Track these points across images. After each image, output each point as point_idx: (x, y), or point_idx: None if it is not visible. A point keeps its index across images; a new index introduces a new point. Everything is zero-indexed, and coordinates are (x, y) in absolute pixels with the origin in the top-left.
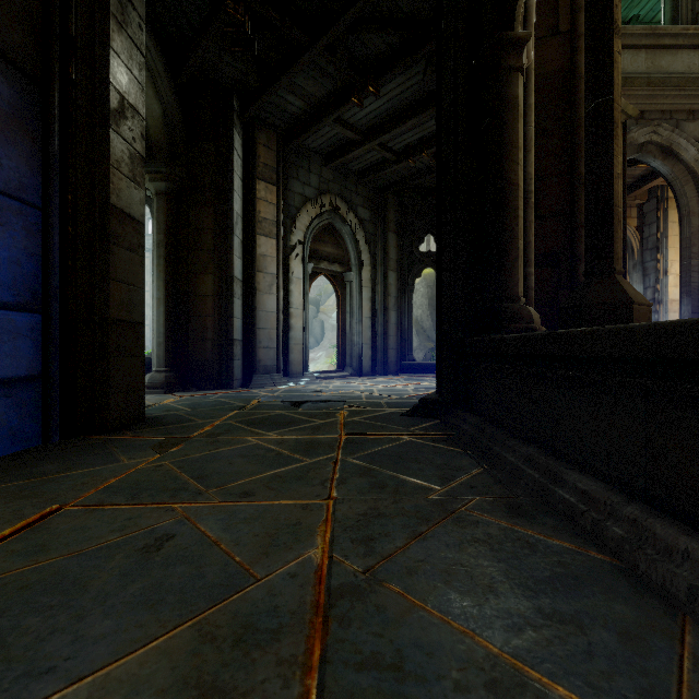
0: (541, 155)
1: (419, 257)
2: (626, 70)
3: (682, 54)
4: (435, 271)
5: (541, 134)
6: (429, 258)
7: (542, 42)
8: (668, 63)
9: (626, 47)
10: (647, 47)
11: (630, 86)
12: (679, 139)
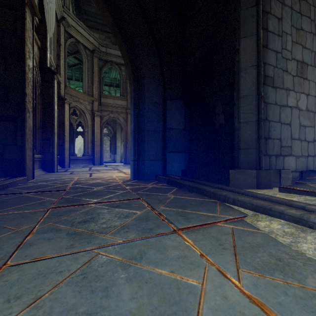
0: (60, 131)
1: (77, 132)
2: (109, 102)
3: (120, 101)
4: (81, 136)
5: (60, 128)
6: (80, 133)
7: (60, 115)
8: (117, 102)
9: (108, 98)
10: (113, 98)
11: (108, 107)
12: (119, 117)
